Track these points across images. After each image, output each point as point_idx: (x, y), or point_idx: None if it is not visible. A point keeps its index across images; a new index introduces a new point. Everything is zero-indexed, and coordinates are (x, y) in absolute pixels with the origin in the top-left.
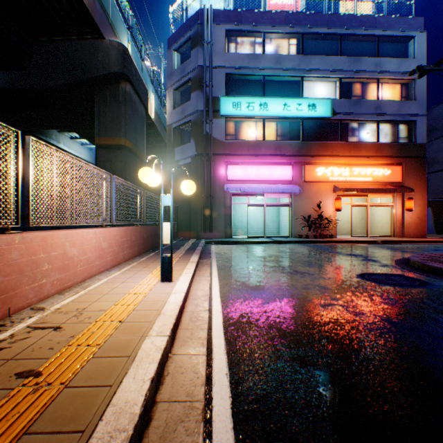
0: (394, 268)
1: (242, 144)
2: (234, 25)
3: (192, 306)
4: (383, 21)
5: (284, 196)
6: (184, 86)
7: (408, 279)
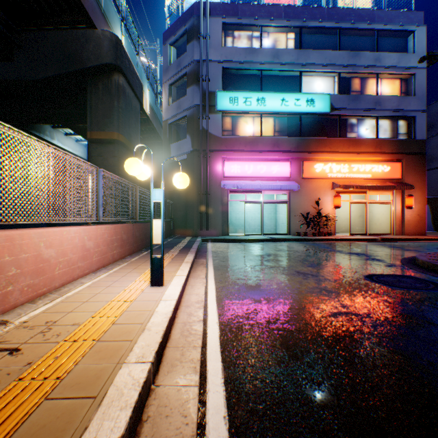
0: (402, 268)
1: (239, 140)
2: (231, 18)
3: (185, 316)
4: (383, 15)
5: (281, 193)
6: (180, 80)
7: (421, 281)
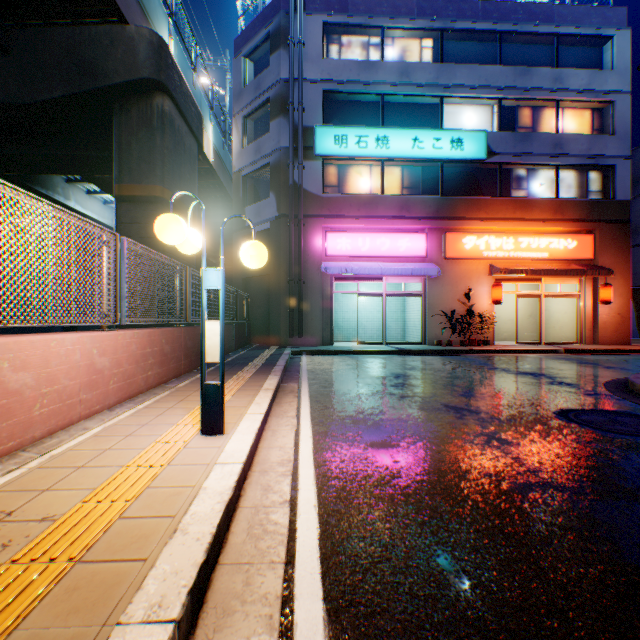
0: (611, 398)
1: (349, 200)
2: (336, 15)
3: (257, 493)
4: (566, 13)
5: (413, 281)
6: (259, 111)
7: None
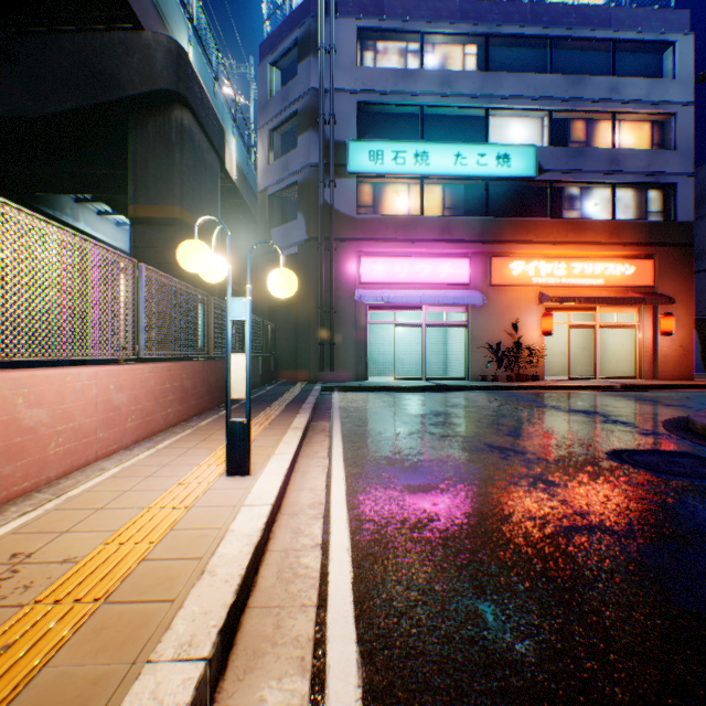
0: (669, 438)
1: (385, 221)
2: (371, 19)
3: (287, 536)
4: (623, 16)
5: (455, 311)
6: (287, 124)
7: None
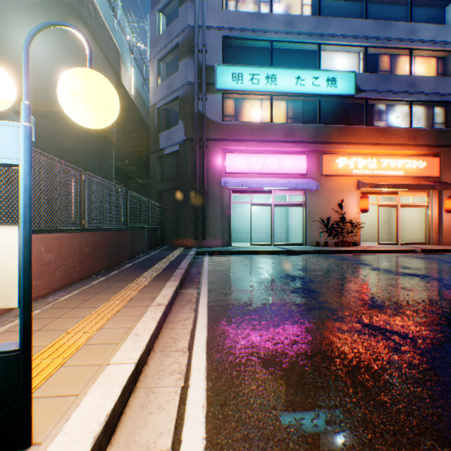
0: None
1: (244, 127)
2: None
3: None
4: None
5: (296, 194)
6: (171, 55)
7: None
